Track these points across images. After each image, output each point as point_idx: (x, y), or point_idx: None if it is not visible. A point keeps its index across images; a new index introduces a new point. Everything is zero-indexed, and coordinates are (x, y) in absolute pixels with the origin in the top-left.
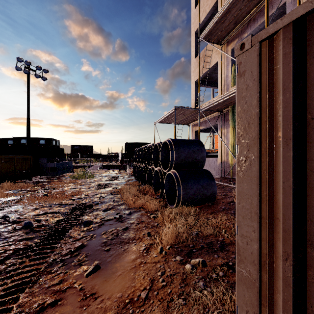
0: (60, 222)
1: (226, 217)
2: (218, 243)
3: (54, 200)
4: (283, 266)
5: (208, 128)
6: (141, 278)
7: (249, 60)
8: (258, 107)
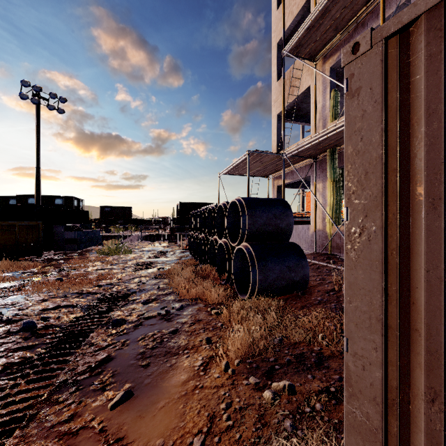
0: (77, 321)
1: (324, 314)
2: (313, 355)
3: (71, 288)
4: (427, 412)
5: (296, 182)
6: (194, 414)
7: (367, 69)
8: (382, 145)
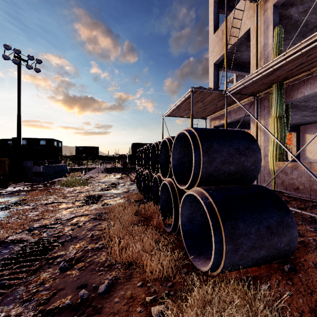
0: None
1: None
2: None
3: None
4: None
5: (230, 123)
6: None
7: None
8: None
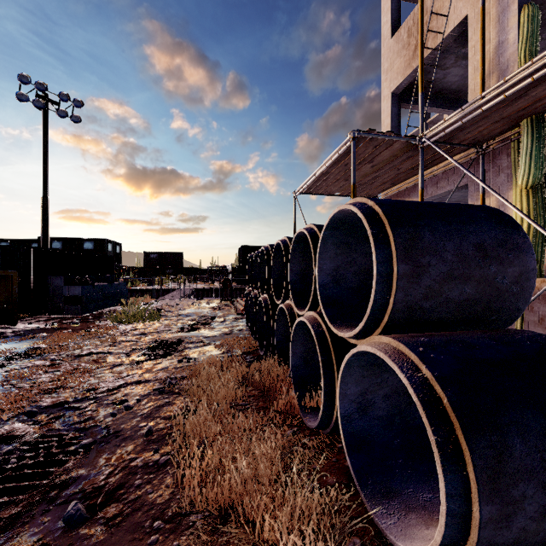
0: None
1: None
2: None
3: None
4: None
5: None
6: None
7: None
8: None
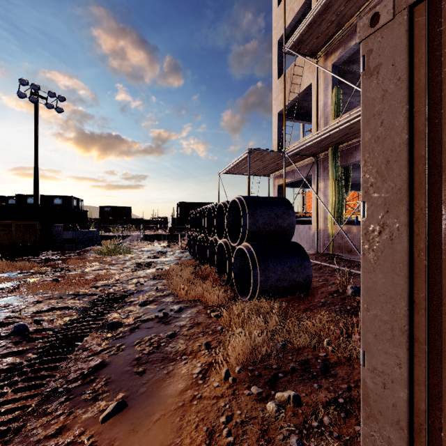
0: (71, 324)
1: (328, 317)
2: (318, 361)
3: (67, 289)
4: None
5: (296, 181)
6: (191, 428)
7: (388, 42)
8: (408, 129)
